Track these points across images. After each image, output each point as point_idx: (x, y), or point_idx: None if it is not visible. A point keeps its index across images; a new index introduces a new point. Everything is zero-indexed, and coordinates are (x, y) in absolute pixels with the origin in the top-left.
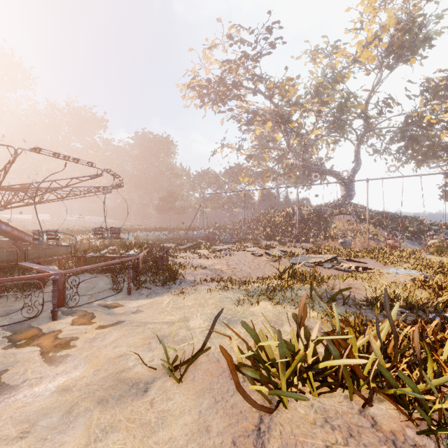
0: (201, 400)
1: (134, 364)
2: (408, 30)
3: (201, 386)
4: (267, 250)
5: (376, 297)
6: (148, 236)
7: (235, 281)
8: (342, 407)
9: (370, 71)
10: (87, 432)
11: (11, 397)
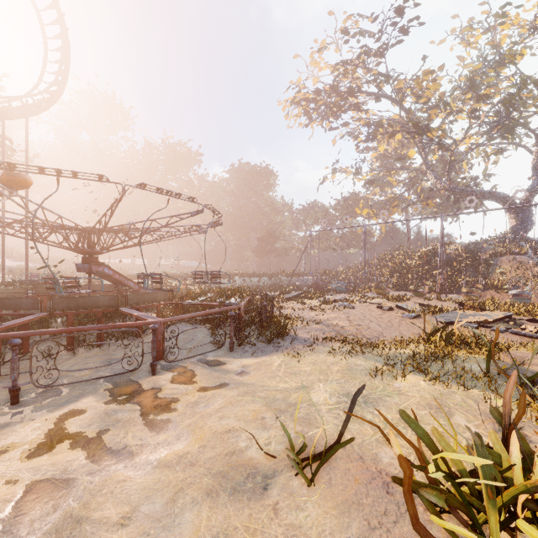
0: (347, 520)
1: (246, 445)
2: None
3: (344, 497)
4: (397, 302)
5: None
6: (245, 282)
7: (363, 343)
8: None
9: None
10: (196, 537)
11: (112, 465)
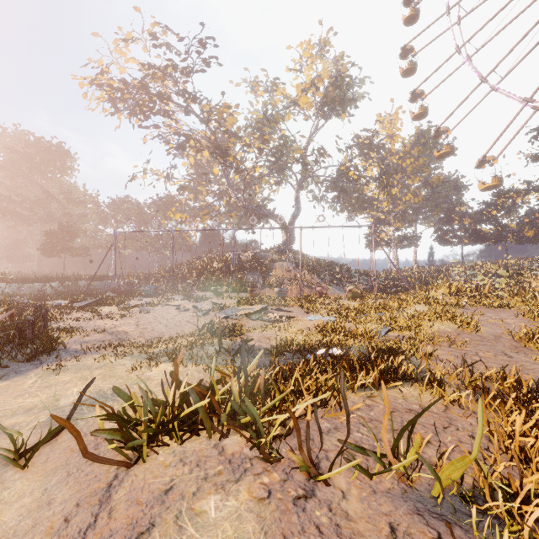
0: (51, 479)
1: None
2: (338, 86)
3: (55, 465)
4: (197, 303)
5: (277, 345)
6: (21, 289)
7: (140, 344)
8: (201, 446)
9: (308, 117)
10: None
11: None
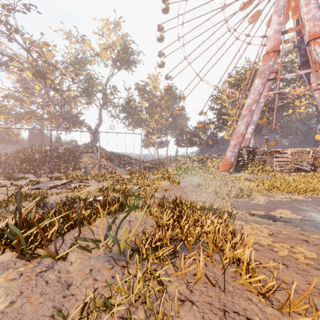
0: None
1: None
2: (125, 52)
3: None
4: (16, 181)
5: (66, 199)
6: None
7: None
8: None
9: (107, 65)
10: None
11: None
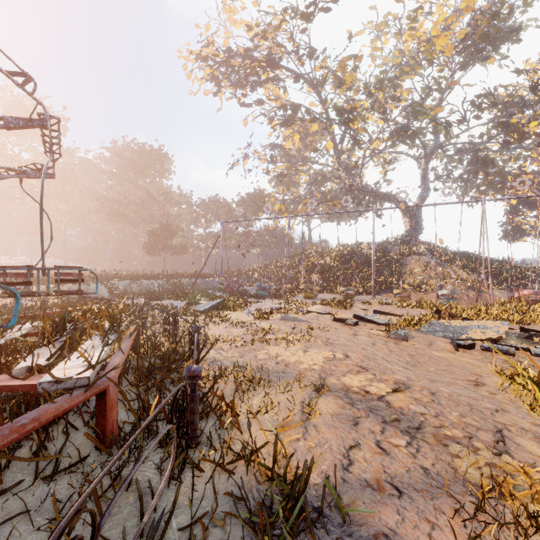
0: None
1: None
2: (497, 13)
3: None
4: (343, 309)
5: None
6: (131, 287)
7: None
8: None
9: (444, 66)
10: None
11: None
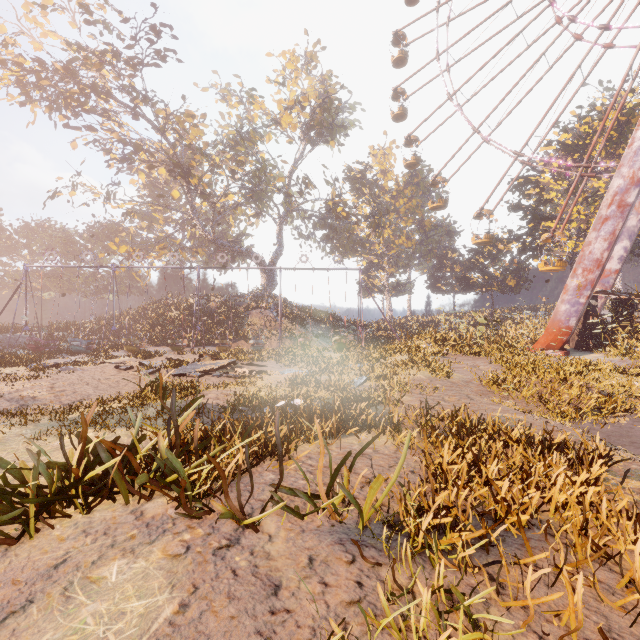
0: None
1: None
2: (326, 109)
3: None
4: (146, 359)
5: (235, 400)
6: None
7: (51, 410)
8: (114, 514)
9: (292, 140)
10: None
11: None
